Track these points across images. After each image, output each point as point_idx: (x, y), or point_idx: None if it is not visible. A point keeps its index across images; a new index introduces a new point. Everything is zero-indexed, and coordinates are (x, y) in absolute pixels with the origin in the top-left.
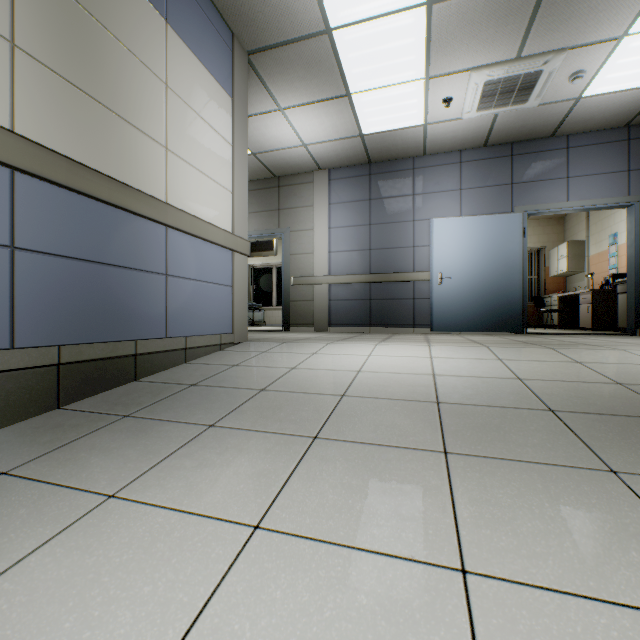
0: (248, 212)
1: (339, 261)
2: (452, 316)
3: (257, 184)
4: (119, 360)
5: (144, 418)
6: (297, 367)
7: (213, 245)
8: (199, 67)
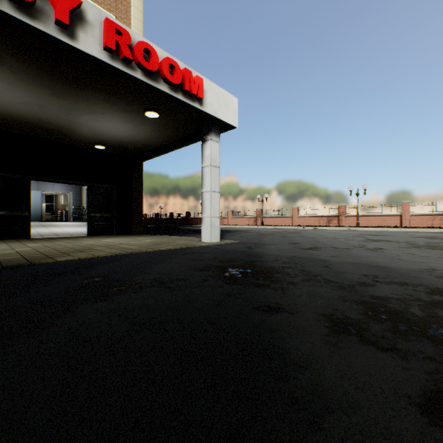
0: None
1: None
2: None
3: None
4: None
5: None
6: None
7: None
8: None
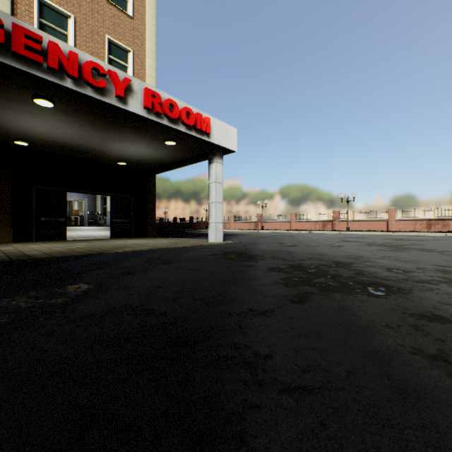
0: None
1: None
2: None
3: None
4: None
5: None
6: None
7: None
8: None
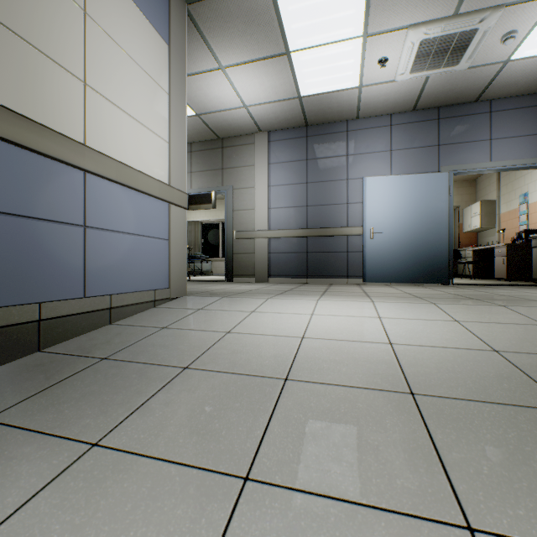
0: (194, 171)
1: (278, 217)
2: (383, 268)
3: (202, 145)
4: (13, 329)
5: (6, 425)
6: (232, 331)
7: (146, 196)
8: (128, 3)
